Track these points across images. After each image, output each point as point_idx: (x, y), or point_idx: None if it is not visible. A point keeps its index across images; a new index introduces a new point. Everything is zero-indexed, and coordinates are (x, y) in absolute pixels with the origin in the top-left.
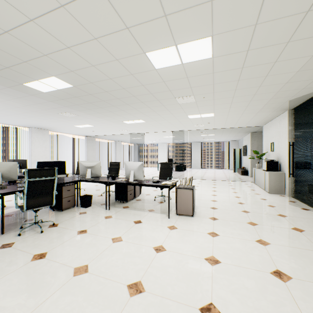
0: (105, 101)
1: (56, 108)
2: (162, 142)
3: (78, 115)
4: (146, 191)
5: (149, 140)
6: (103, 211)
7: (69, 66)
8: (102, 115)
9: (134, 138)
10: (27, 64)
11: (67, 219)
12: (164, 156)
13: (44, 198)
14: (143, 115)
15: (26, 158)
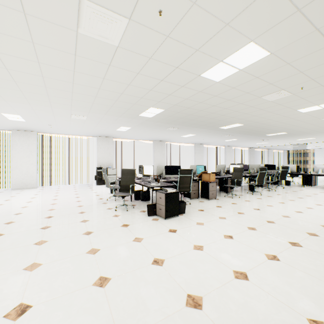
0: (296, 135)
1: (262, 139)
2: (320, 147)
3: (268, 140)
4: (319, 184)
5: (305, 147)
6: (301, 187)
7: (296, 130)
8: (285, 138)
9: (289, 147)
10: (278, 131)
11: (286, 187)
12: (321, 161)
13: (283, 177)
14: (317, 136)
15: (221, 163)
